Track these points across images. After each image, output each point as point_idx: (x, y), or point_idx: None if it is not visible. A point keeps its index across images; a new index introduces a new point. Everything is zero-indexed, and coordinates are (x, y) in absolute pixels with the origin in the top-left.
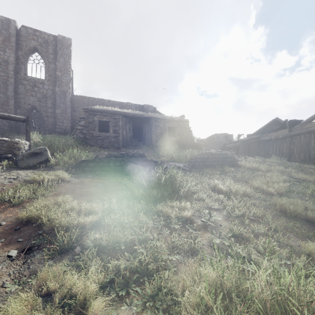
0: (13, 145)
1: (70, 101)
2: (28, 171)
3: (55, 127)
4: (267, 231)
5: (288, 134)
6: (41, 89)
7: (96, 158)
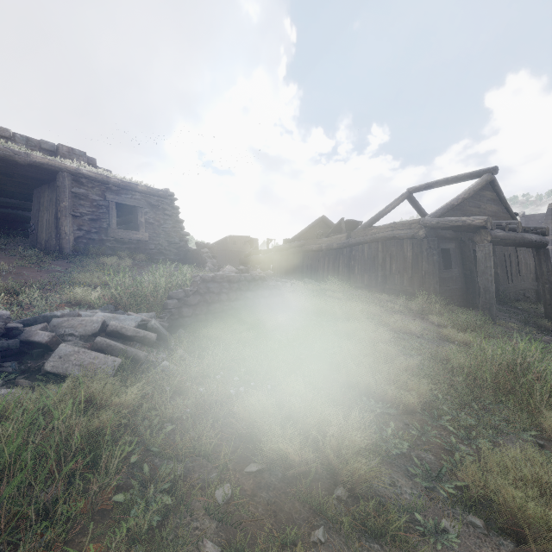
0: None
1: None
2: None
3: None
4: None
5: (346, 241)
6: None
7: None
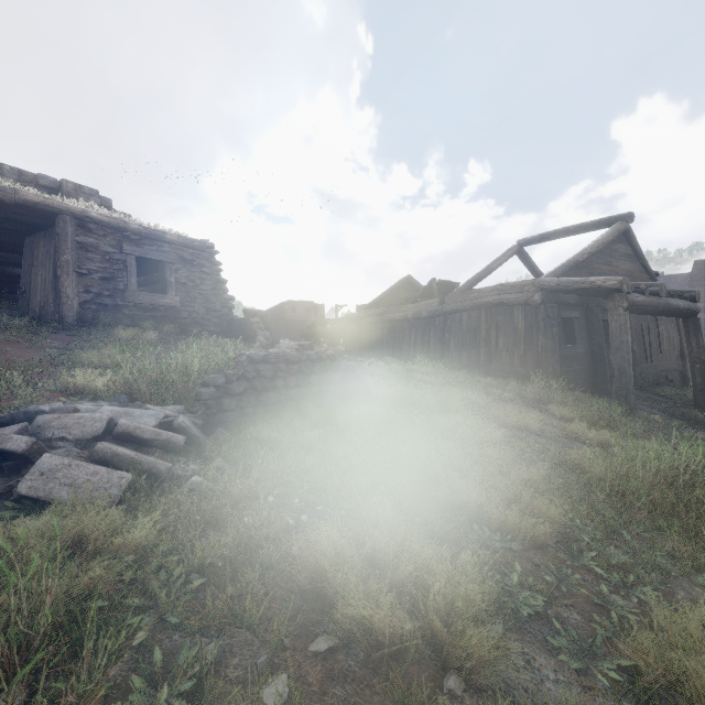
0: None
1: None
2: None
3: None
4: None
5: (439, 309)
6: None
7: None
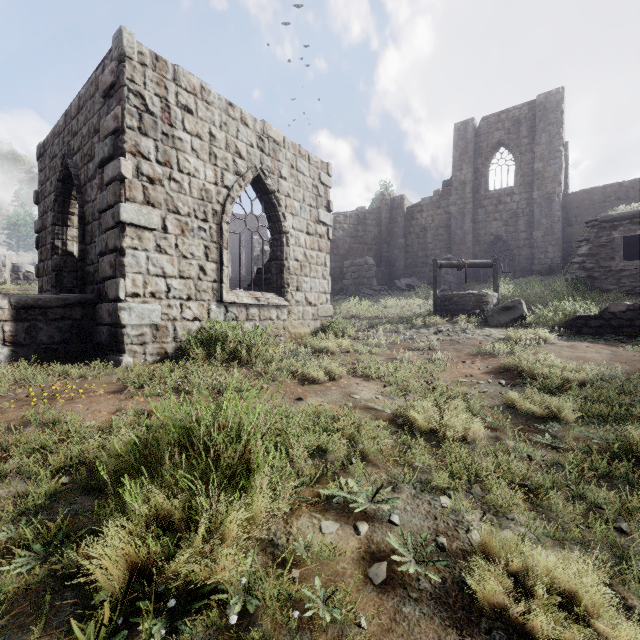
0: (480, 299)
1: (560, 208)
2: (499, 329)
3: (531, 263)
4: None
5: None
6: (508, 204)
7: (604, 312)
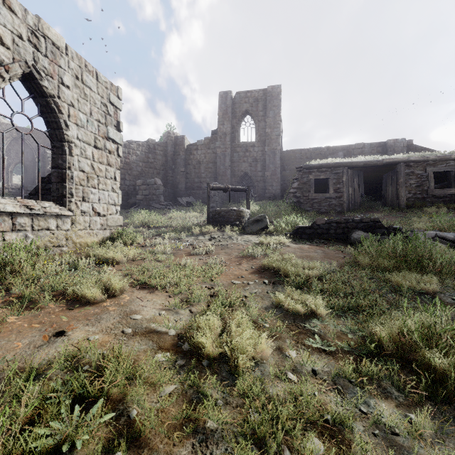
0: (239, 214)
1: (279, 159)
2: (253, 236)
3: (264, 192)
4: None
5: None
6: (252, 153)
7: (314, 224)
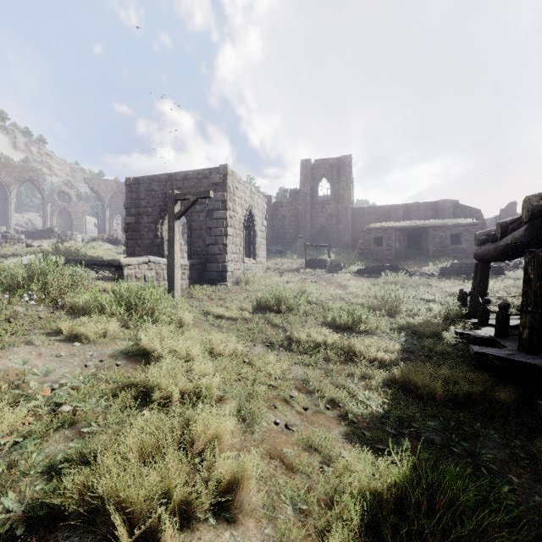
0: (325, 261)
1: (350, 215)
2: (334, 274)
3: (338, 241)
4: (425, 294)
5: None
6: (328, 209)
7: (367, 267)
